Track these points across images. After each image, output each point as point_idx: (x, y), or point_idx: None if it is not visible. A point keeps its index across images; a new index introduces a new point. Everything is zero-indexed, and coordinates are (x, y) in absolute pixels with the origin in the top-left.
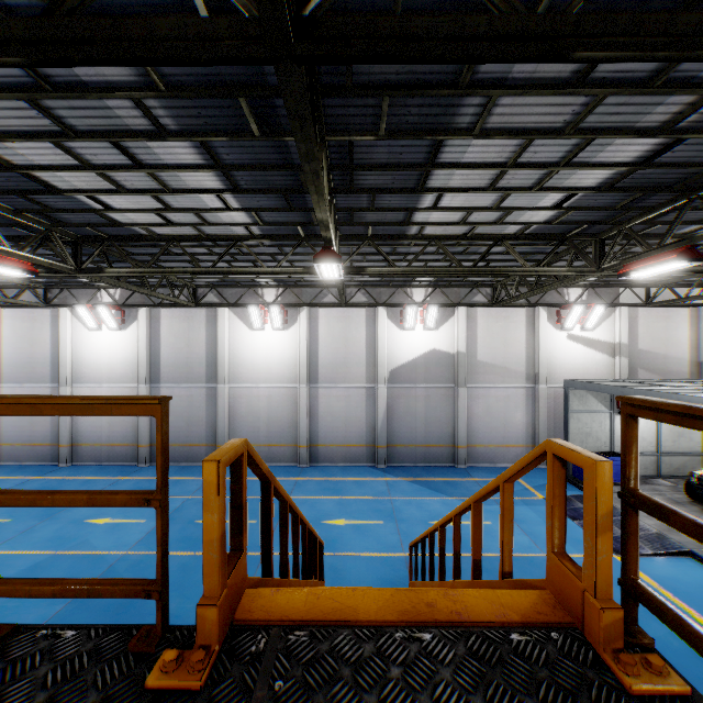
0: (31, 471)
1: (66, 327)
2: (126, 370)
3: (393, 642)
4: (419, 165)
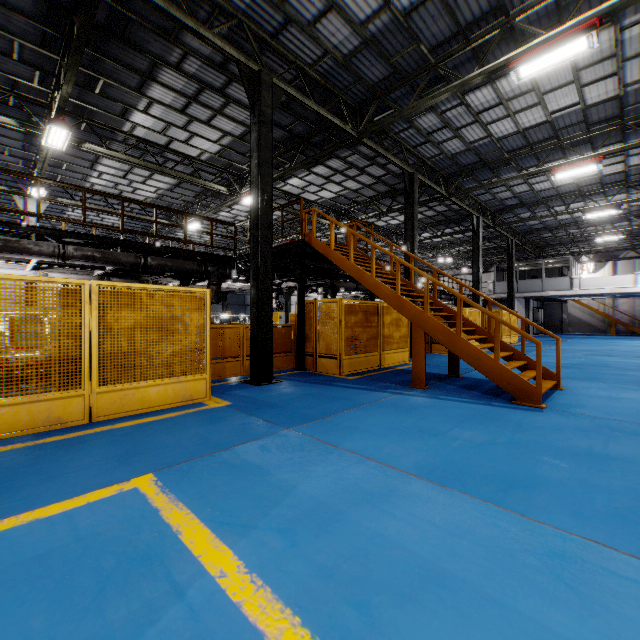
0: None
1: None
2: None
3: None
4: None
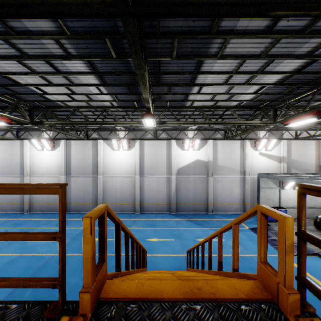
0: (10, 216)
1: (27, 149)
2: (55, 169)
3: (181, 310)
4: (191, 72)
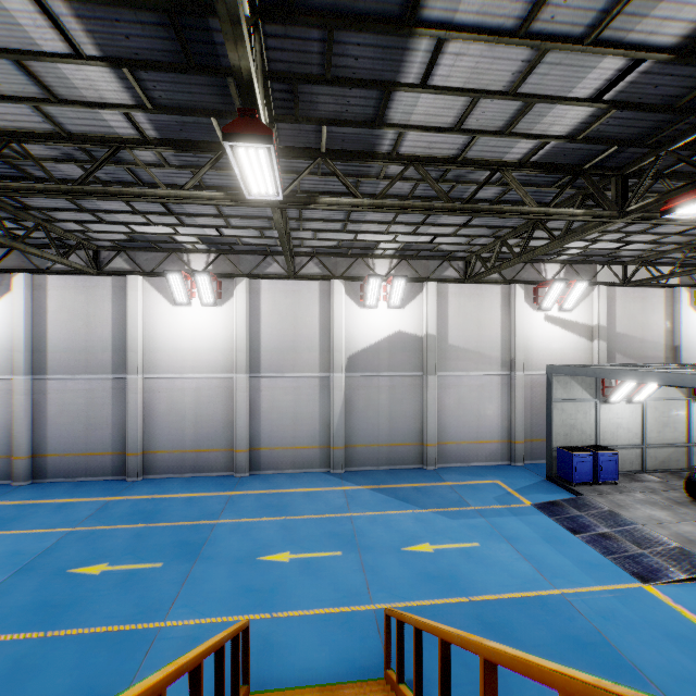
0: None
1: None
2: None
3: None
4: None
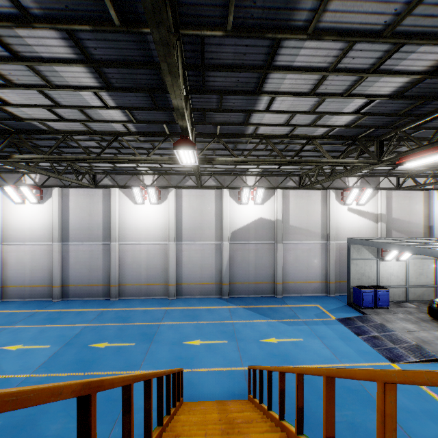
0: None
1: None
2: (44, 232)
3: None
4: (258, 67)
